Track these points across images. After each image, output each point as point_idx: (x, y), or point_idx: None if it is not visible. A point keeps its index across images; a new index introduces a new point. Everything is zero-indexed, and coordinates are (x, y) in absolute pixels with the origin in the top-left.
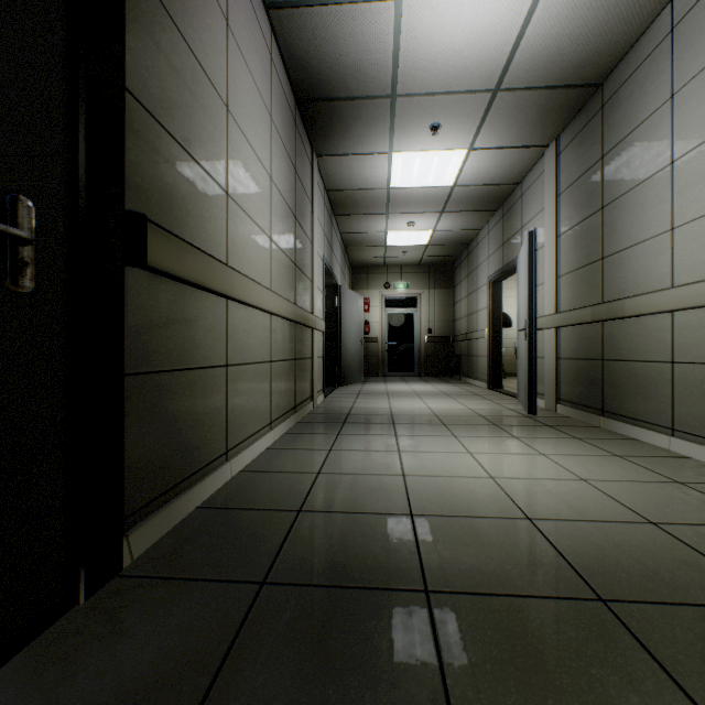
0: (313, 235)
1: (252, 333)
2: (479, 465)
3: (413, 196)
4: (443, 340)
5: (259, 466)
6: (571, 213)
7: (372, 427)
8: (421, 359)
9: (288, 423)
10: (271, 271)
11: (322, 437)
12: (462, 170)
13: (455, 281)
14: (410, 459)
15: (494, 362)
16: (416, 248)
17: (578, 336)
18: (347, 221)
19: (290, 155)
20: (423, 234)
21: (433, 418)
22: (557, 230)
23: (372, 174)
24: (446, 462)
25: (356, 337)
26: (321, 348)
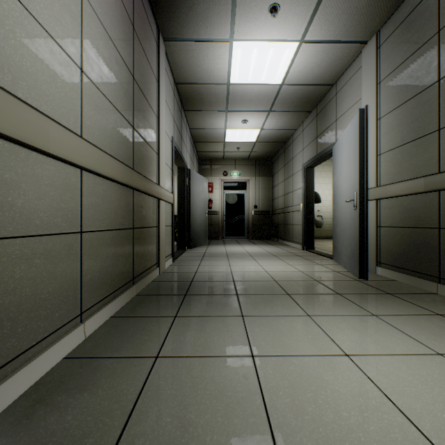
0: (159, 111)
1: (21, 187)
2: (384, 396)
3: (248, 94)
4: (265, 213)
5: (5, 431)
6: (394, 95)
7: (215, 302)
8: (249, 227)
9: (118, 302)
10: (82, 113)
11: (153, 325)
12: (290, 66)
13: (274, 171)
14: (273, 383)
15: (307, 229)
16: (247, 144)
17: (405, 206)
18: (195, 117)
19: (124, 2)
20: (253, 132)
21: (274, 284)
22: (377, 114)
23: (215, 66)
24: (330, 387)
25: (202, 210)
26: (169, 218)
